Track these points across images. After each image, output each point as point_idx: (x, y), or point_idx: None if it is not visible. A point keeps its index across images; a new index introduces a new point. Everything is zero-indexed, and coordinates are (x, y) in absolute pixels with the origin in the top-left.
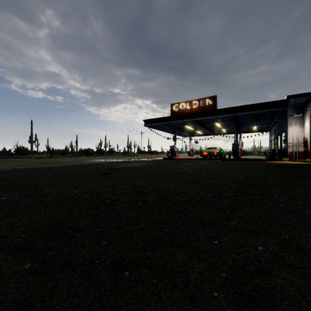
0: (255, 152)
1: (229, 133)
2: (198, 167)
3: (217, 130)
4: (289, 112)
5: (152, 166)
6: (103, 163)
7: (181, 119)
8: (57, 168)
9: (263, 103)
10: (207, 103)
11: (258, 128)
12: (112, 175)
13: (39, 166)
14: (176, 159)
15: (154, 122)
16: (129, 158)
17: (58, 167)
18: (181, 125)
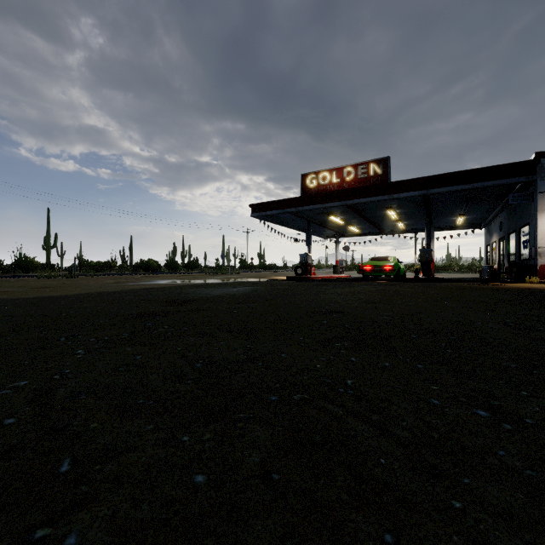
0: (454, 266)
1: (409, 231)
2: (365, 298)
3: (388, 225)
4: (540, 184)
5: (265, 294)
6: (165, 288)
7: (321, 202)
8: (59, 299)
9: (486, 168)
10: (371, 172)
11: (465, 220)
12: (168, 318)
13: (25, 295)
14: (312, 279)
15: (269, 208)
16: (222, 278)
17: (63, 297)
18: (320, 214)
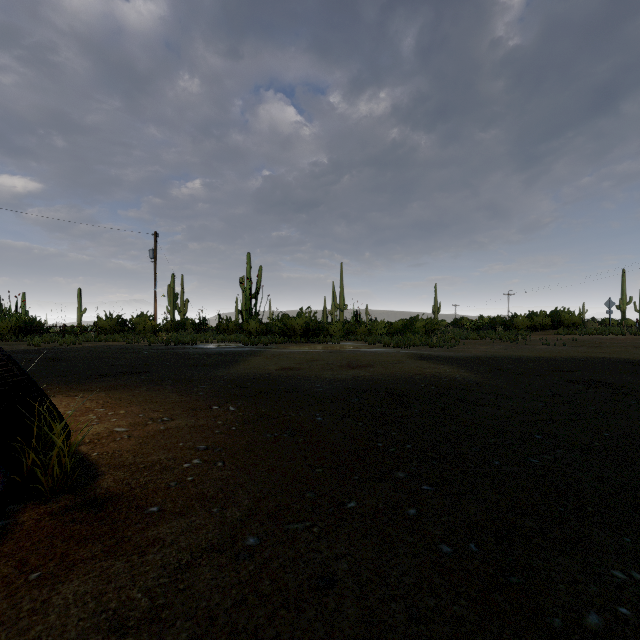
0: None
1: None
2: None
3: None
4: None
5: None
6: None
7: None
8: None
9: None
10: None
11: None
12: None
13: None
14: None
15: None
16: None
17: None
18: None
